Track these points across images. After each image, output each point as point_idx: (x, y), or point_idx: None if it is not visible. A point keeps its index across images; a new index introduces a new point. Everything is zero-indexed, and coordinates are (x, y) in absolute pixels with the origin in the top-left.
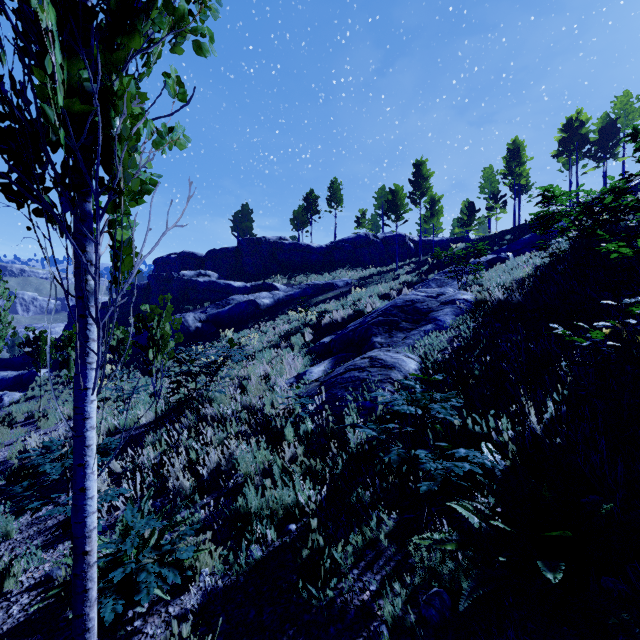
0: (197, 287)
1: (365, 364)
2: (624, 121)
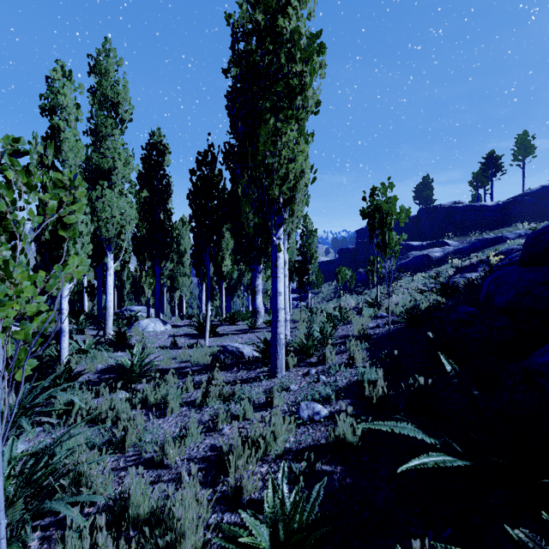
0: None
1: (457, 276)
2: None
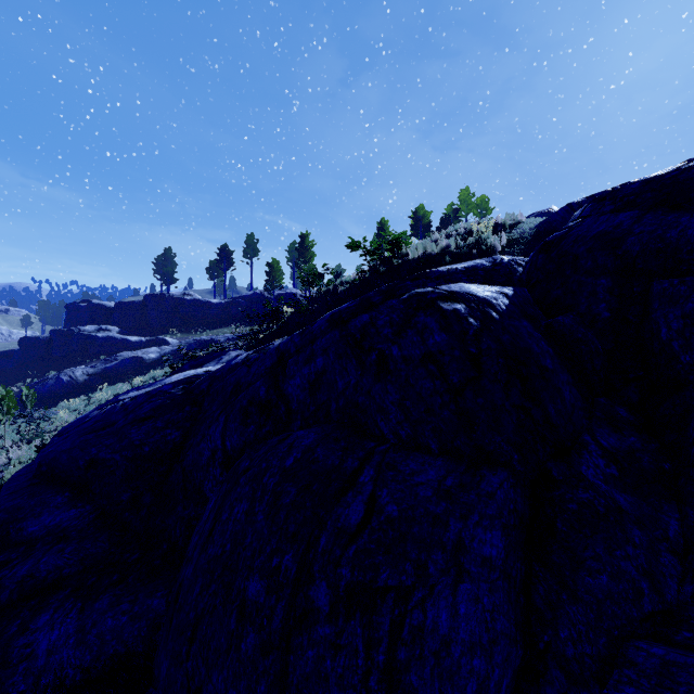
0: (96, 342)
1: None
2: (466, 209)
